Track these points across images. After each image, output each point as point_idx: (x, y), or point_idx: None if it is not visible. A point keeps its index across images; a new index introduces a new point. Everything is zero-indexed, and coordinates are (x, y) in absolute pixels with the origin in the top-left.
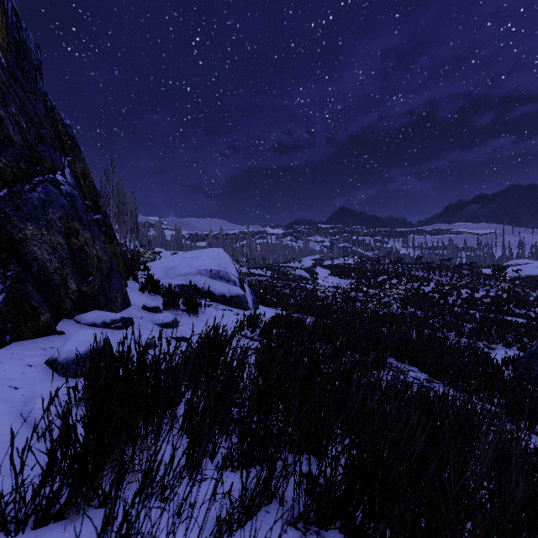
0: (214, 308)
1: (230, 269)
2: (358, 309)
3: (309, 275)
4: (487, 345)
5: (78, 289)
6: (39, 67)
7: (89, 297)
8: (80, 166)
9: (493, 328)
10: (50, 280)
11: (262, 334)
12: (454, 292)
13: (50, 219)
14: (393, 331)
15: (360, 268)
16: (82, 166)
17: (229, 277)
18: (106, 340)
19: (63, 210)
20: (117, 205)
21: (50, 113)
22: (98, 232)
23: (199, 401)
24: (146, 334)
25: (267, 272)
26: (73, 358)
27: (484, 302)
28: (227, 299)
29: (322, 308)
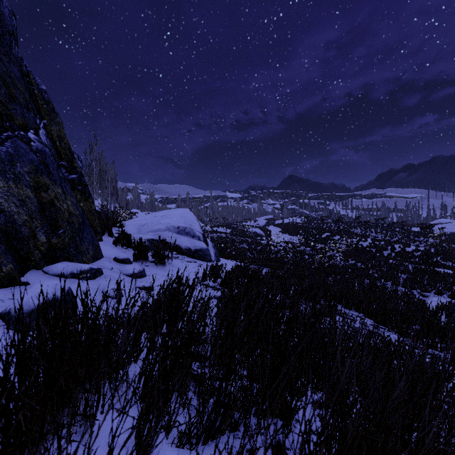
0: (180, 260)
1: (195, 226)
2: (306, 261)
3: (263, 232)
4: (421, 293)
5: (48, 241)
6: (13, 33)
7: (59, 249)
8: (56, 129)
9: (424, 278)
10: (18, 232)
11: (223, 284)
12: (388, 246)
13: (17, 173)
14: (338, 281)
15: (306, 226)
16: (58, 129)
17: (194, 233)
18: (67, 290)
19: (32, 165)
20: (99, 173)
21: (25, 77)
22: (70, 188)
23: (154, 362)
24: (114, 284)
25: (227, 230)
26: (28, 311)
27: (415, 255)
28: (192, 252)
29: (275, 261)
